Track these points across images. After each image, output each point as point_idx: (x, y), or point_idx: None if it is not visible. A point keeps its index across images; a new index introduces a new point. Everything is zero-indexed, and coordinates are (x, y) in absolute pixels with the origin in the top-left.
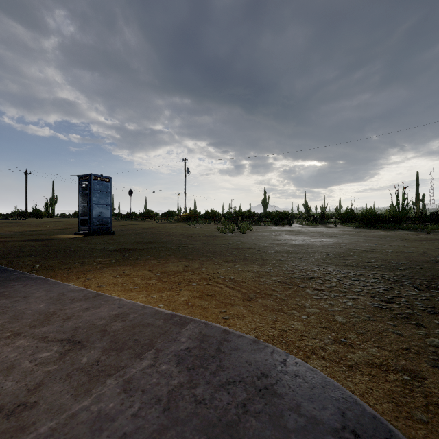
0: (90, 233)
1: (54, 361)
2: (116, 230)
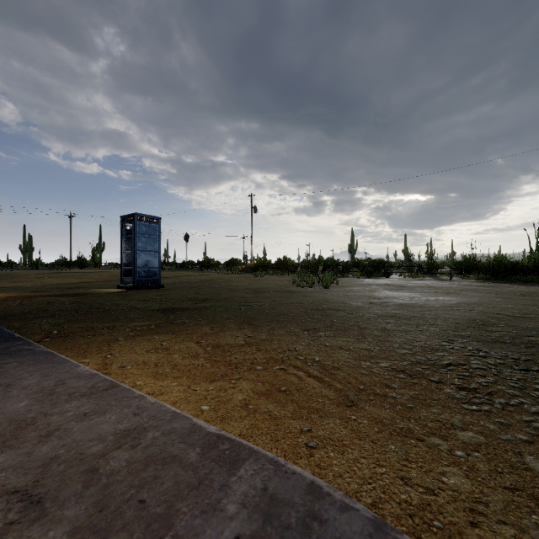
0: (135, 287)
1: None
2: (168, 282)
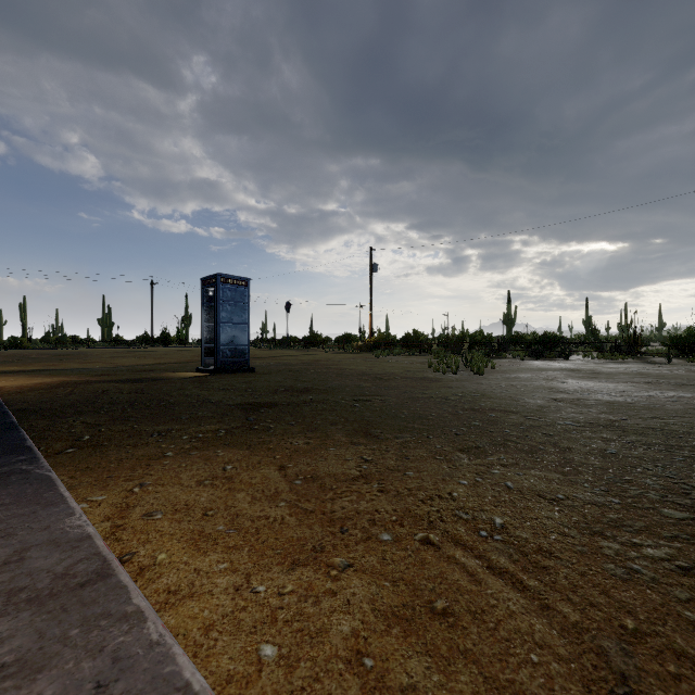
0: (217, 370)
1: None
2: (261, 364)
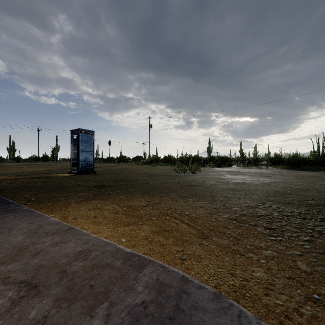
0: (79, 172)
1: (2, 313)
2: (98, 170)
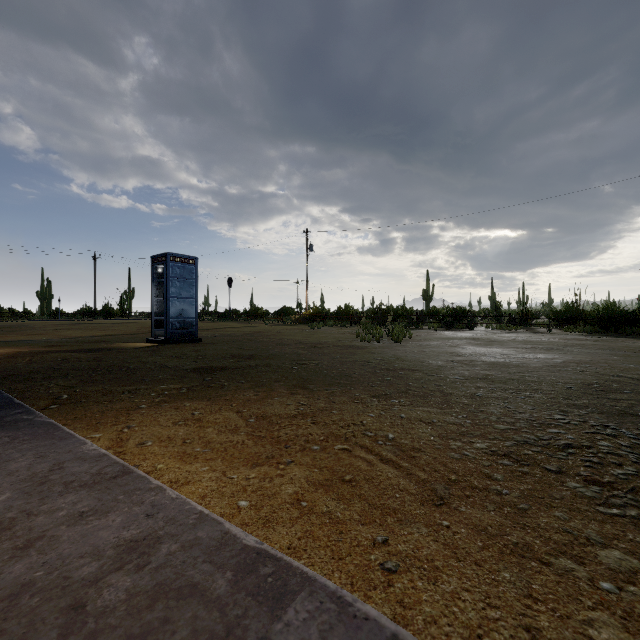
0: (167, 340)
1: None
2: (207, 335)
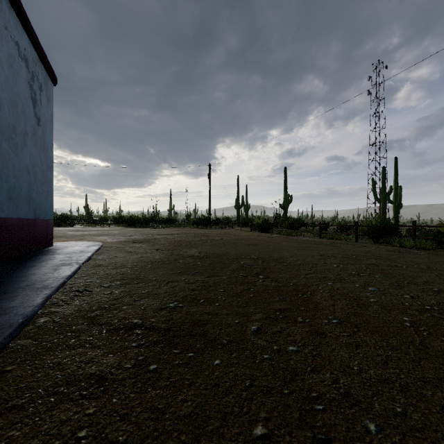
0: None
1: None
2: None
